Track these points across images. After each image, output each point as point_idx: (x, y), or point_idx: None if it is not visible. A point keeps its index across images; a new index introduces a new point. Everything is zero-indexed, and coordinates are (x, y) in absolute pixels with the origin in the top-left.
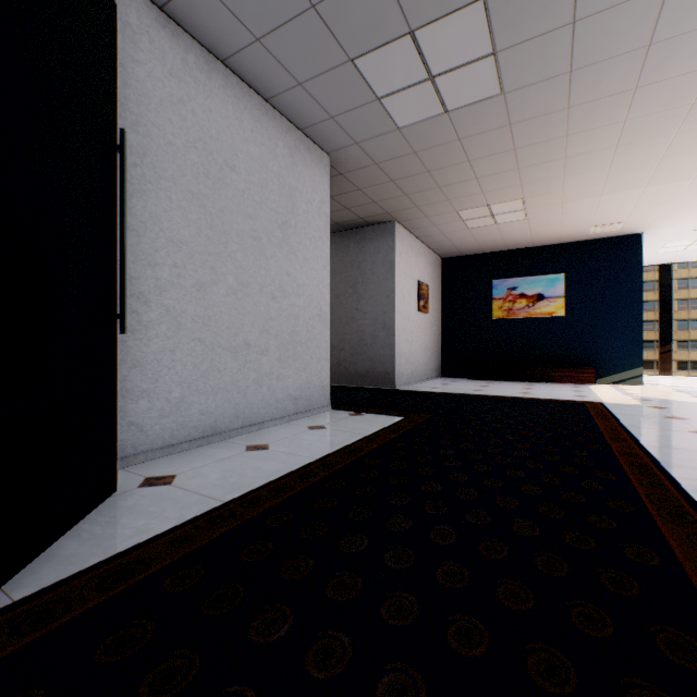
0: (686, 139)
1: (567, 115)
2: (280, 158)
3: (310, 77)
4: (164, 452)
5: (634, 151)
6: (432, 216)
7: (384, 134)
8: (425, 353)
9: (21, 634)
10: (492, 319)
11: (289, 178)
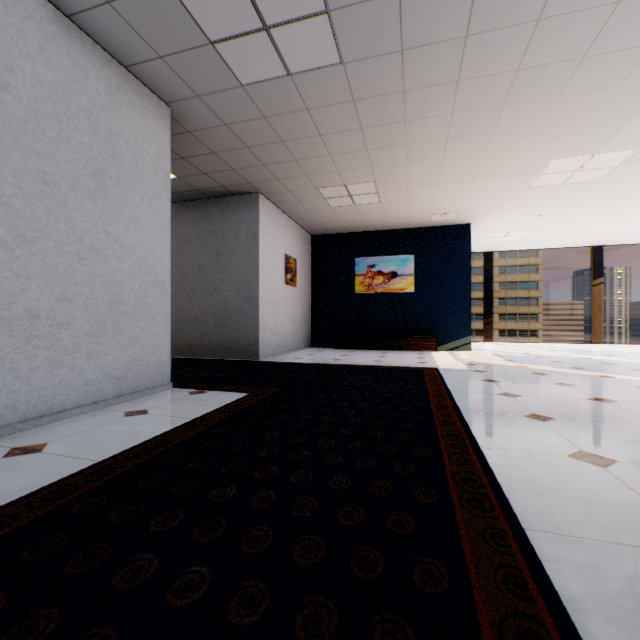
0: (499, 141)
1: (404, 100)
2: (92, 93)
3: None
4: None
5: (461, 146)
6: (295, 191)
7: (228, 90)
8: (293, 324)
9: None
10: (355, 293)
11: (107, 119)
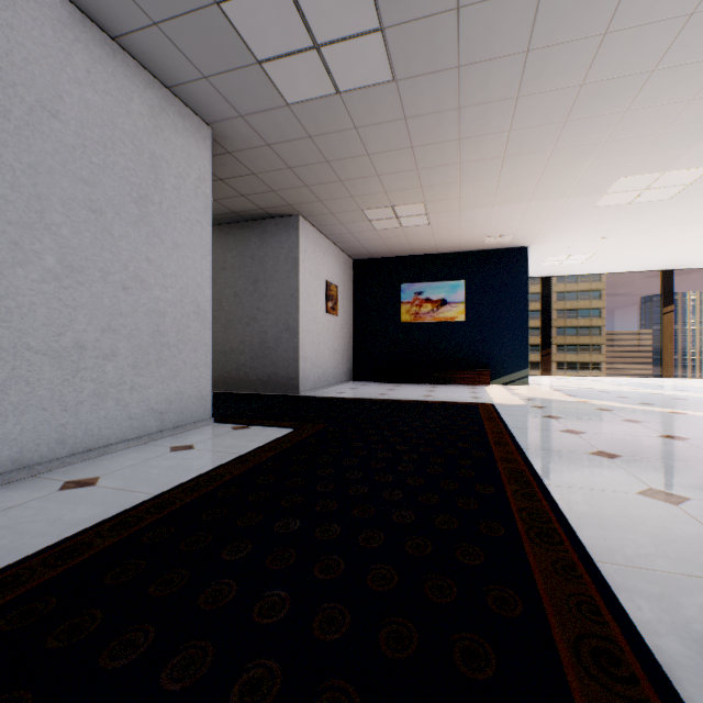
0: (560, 158)
1: (459, 117)
2: (136, 116)
3: (168, 17)
4: None
5: (519, 164)
6: (338, 213)
7: (273, 109)
8: (334, 356)
9: None
10: (401, 323)
11: (150, 142)
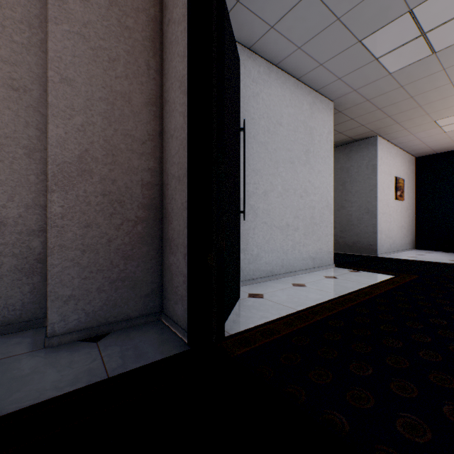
0: None
1: None
2: (304, 111)
3: (328, 59)
4: (250, 282)
5: None
6: (410, 127)
7: (377, 80)
8: (400, 230)
9: (243, 346)
10: None
11: (309, 122)
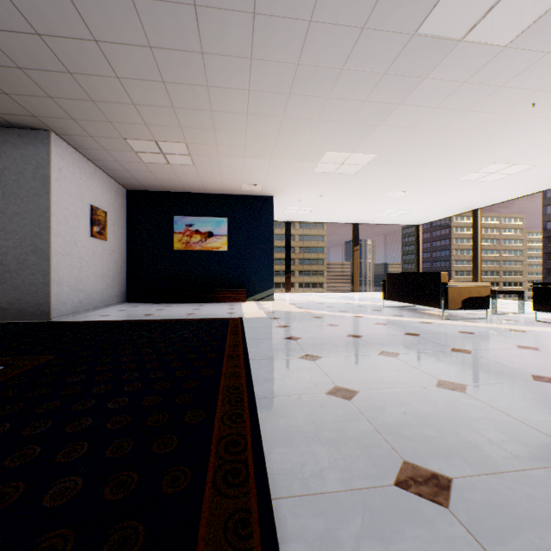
0: (289, 126)
1: (204, 62)
2: None
3: None
4: None
5: (260, 124)
6: (99, 137)
7: None
8: (103, 280)
9: None
10: (174, 250)
11: None
